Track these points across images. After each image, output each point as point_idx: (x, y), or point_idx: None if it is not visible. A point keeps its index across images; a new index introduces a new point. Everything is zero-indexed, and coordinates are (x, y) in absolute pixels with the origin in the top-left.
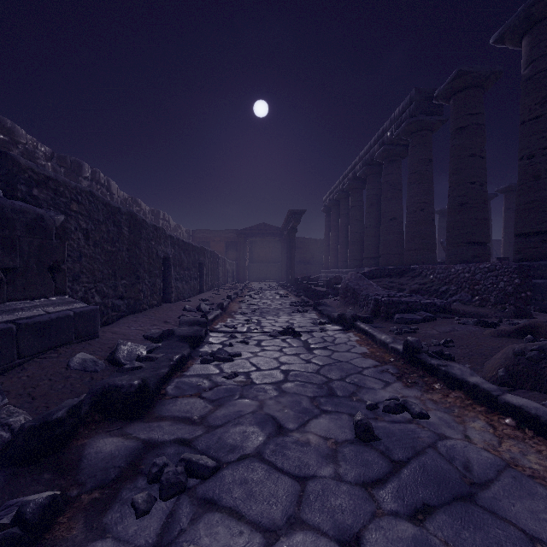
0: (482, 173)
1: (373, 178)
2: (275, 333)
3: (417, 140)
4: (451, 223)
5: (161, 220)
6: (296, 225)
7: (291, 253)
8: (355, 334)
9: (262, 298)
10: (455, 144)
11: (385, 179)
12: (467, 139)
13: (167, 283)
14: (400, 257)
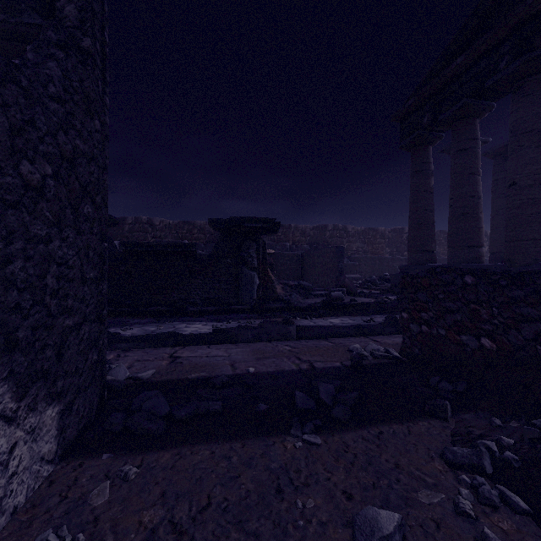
0: None
1: None
2: None
3: None
4: None
5: None
6: None
7: None
8: None
9: None
10: None
11: None
12: None
13: None
14: None
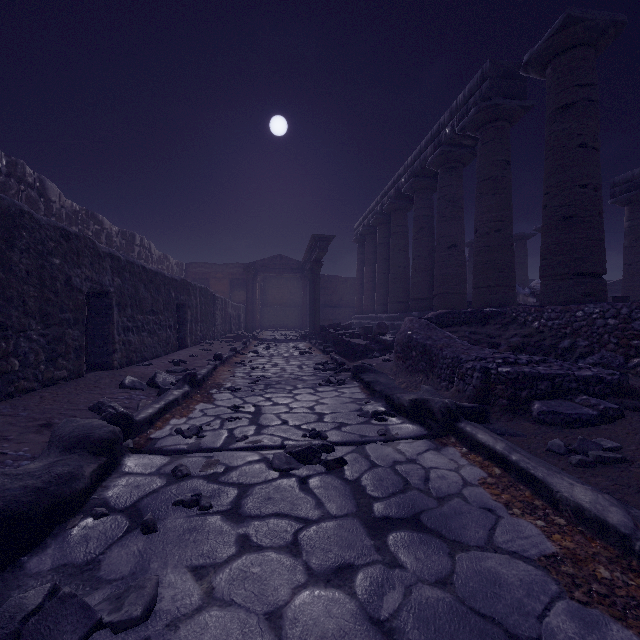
0: (596, 171)
1: (422, 194)
2: (284, 458)
3: (491, 134)
4: (550, 246)
5: (138, 247)
6: (321, 255)
7: (314, 293)
8: (467, 456)
9: (273, 356)
10: (557, 129)
11: (441, 193)
12: (574, 122)
13: (103, 335)
14: (462, 298)
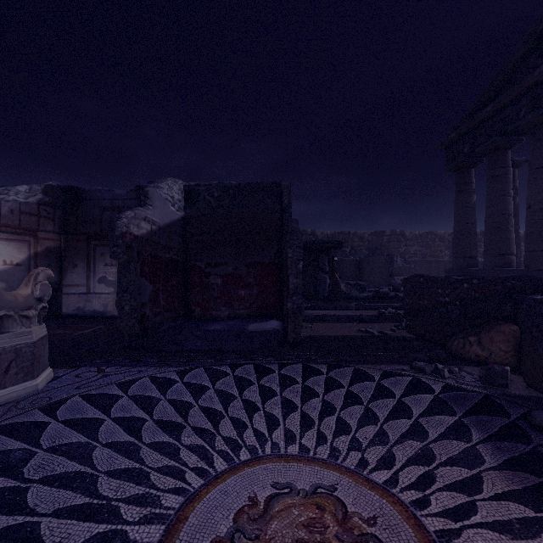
0: None
1: None
2: None
3: None
4: None
5: None
6: None
7: None
8: None
9: None
10: None
11: None
12: None
13: None
14: None
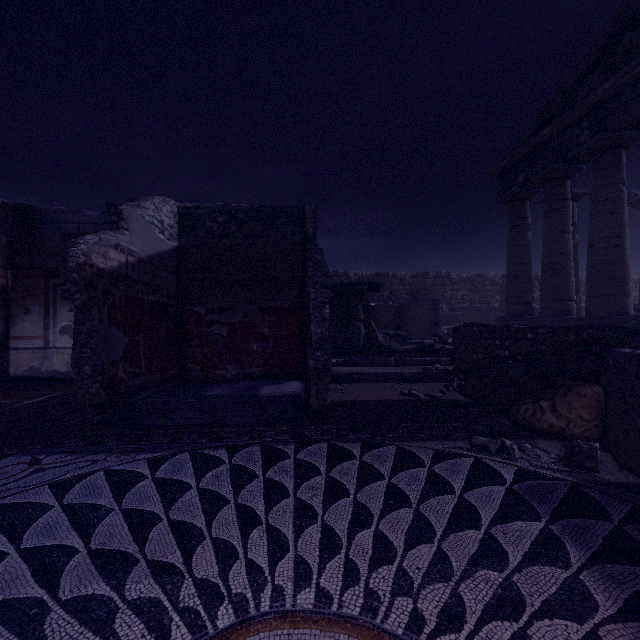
0: None
1: None
2: None
3: None
4: None
5: None
6: None
7: None
8: None
9: None
10: None
11: None
12: None
13: None
14: None
